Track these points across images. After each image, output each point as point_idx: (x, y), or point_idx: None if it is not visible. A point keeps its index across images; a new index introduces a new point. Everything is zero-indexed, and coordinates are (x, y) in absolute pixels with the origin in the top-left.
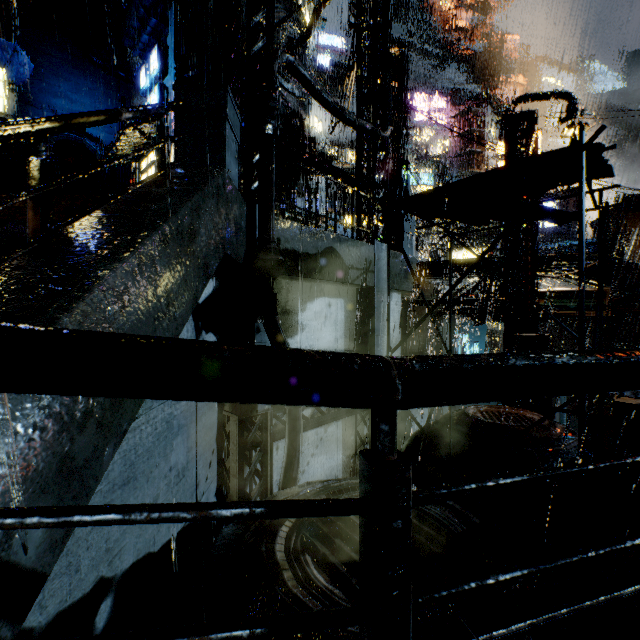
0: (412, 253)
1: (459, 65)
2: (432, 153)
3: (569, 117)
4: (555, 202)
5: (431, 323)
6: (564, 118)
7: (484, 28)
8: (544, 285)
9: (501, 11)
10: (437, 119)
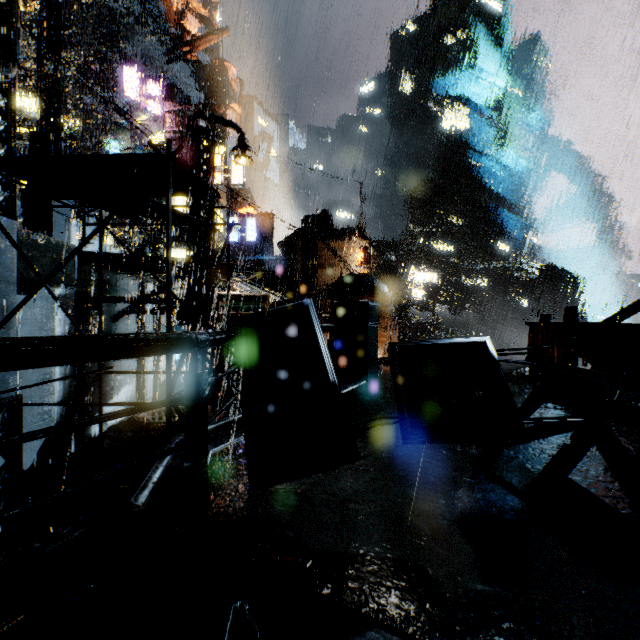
0: (70, 239)
1: (183, 65)
2: (144, 140)
3: (239, 147)
4: (255, 221)
5: (129, 323)
6: (235, 147)
7: (204, 42)
8: (238, 289)
9: (218, 35)
10: (148, 105)
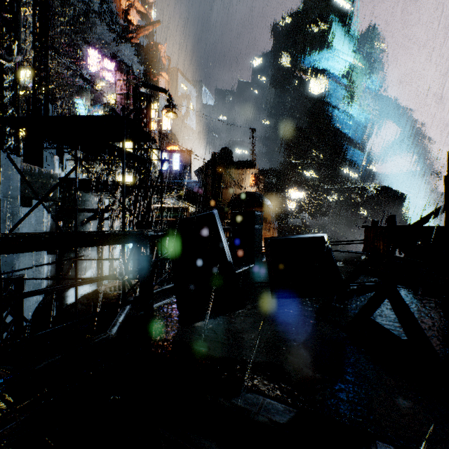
0: (54, 169)
1: (128, 46)
2: (102, 99)
3: (168, 106)
4: (179, 156)
5: (92, 226)
6: (166, 106)
7: (143, 30)
8: (167, 203)
9: (153, 26)
10: (105, 75)
